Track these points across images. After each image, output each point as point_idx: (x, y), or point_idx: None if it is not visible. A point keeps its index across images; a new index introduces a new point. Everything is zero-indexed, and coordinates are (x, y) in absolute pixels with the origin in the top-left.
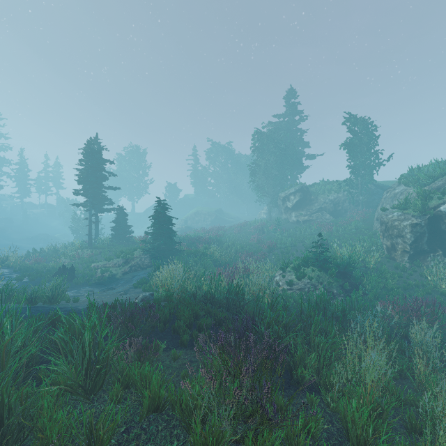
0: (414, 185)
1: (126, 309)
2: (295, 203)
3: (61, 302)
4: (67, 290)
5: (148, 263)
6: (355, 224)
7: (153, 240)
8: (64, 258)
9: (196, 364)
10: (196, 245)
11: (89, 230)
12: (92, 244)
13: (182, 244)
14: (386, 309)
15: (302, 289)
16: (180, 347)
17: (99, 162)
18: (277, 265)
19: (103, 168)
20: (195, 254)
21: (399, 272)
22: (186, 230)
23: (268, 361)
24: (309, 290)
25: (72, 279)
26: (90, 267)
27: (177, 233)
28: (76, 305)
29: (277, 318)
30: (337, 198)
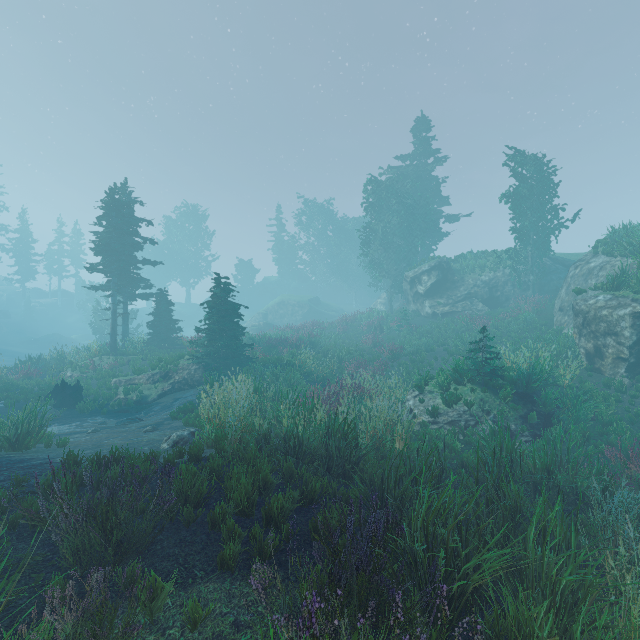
0: (626, 252)
1: (127, 468)
2: (429, 287)
3: (40, 445)
4: (64, 422)
5: (201, 378)
6: (526, 317)
7: (208, 342)
8: (71, 371)
9: (247, 638)
10: (279, 350)
11: (112, 326)
12: (117, 348)
13: (255, 349)
14: (608, 459)
15: (454, 423)
16: (220, 571)
17: (127, 220)
18: (406, 382)
19: (134, 231)
20: (276, 364)
21: (615, 393)
22: (265, 328)
23: (434, 633)
24: (468, 425)
25: (76, 404)
26: (109, 384)
27: (251, 332)
28: (57, 453)
29: (441, 506)
30: (494, 279)
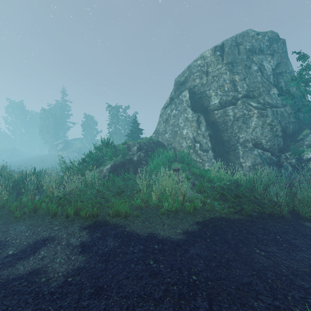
0: None
1: None
2: (61, 148)
3: None
4: None
5: None
6: None
7: None
8: None
9: None
10: None
11: None
12: None
13: None
14: None
15: None
16: None
17: None
18: None
19: None
20: None
21: None
22: None
23: None
24: None
25: None
26: None
27: None
28: None
29: None
30: (81, 146)
